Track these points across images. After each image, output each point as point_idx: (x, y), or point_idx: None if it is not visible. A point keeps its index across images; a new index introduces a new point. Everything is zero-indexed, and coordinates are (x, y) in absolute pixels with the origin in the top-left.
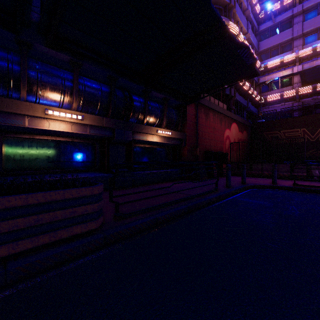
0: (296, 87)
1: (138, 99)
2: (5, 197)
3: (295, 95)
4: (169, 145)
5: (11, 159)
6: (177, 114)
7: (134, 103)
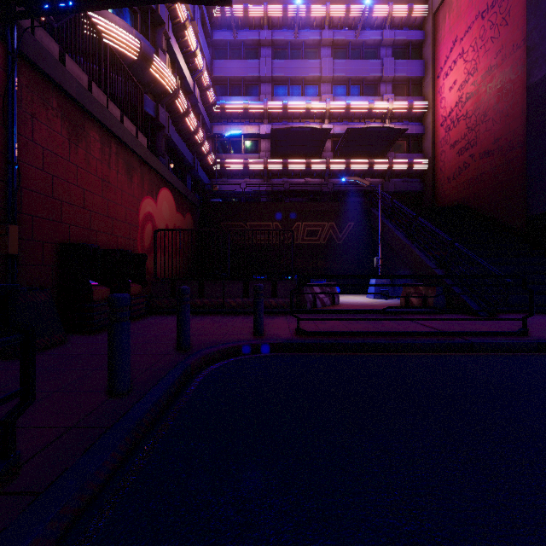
0: (264, 157)
1: None
2: None
3: (264, 169)
4: None
5: None
6: None
7: None
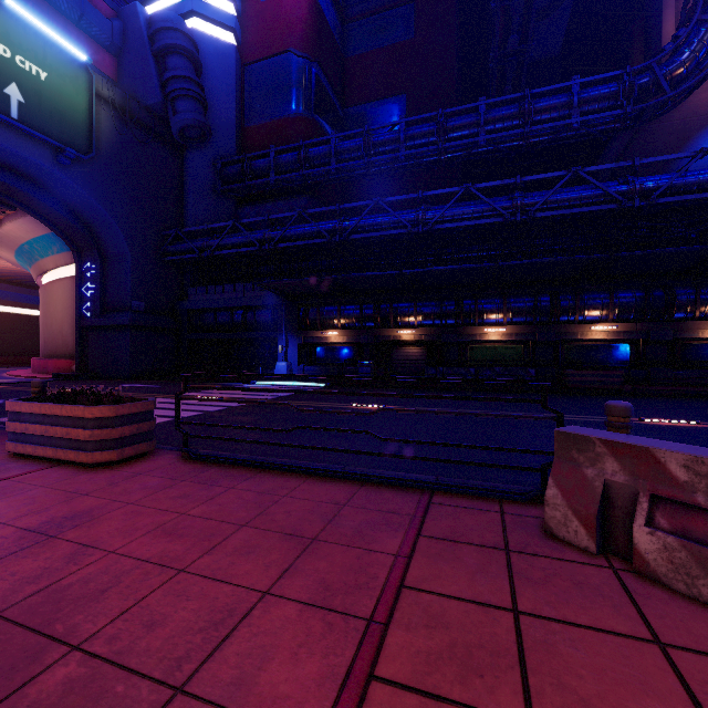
0: None
1: (685, 293)
2: (586, 371)
3: None
4: None
5: (568, 358)
6: None
7: (678, 299)
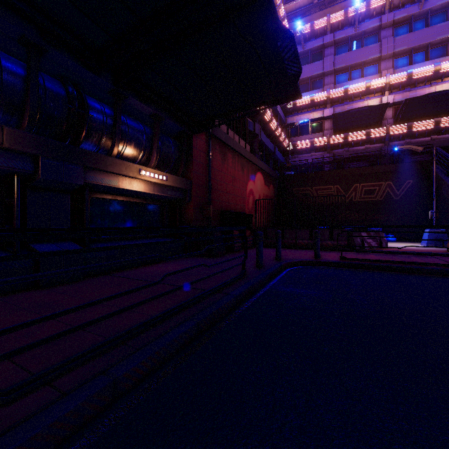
0: (327, 134)
1: (101, 107)
2: None
3: (327, 144)
4: (164, 198)
5: None
6: (178, 148)
7: (91, 112)
